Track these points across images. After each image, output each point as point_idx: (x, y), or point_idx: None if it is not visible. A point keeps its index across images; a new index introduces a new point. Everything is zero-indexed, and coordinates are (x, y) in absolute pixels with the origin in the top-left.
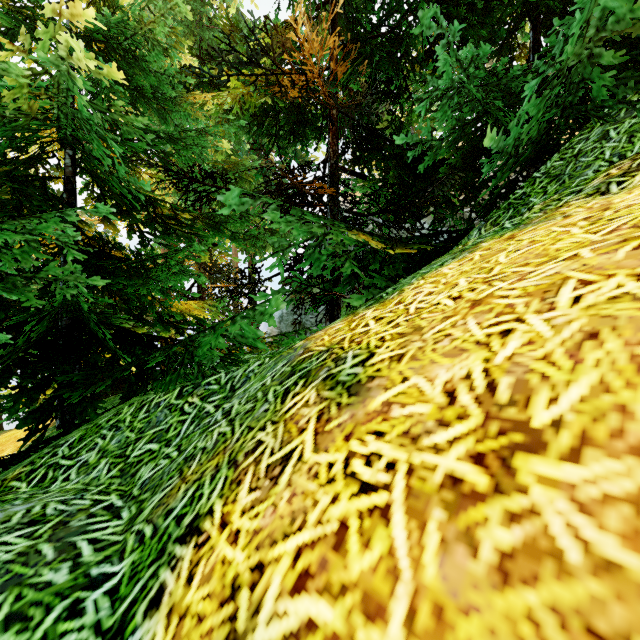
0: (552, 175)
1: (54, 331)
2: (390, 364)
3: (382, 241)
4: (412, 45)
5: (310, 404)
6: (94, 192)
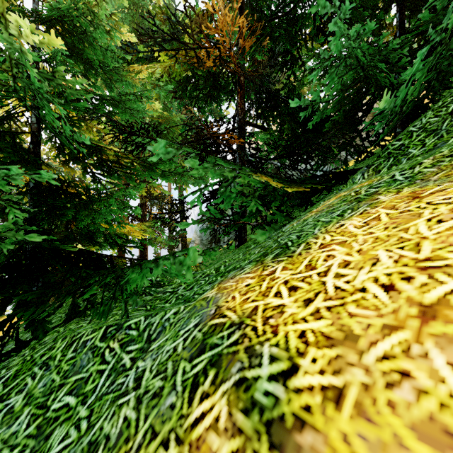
0: (429, 130)
1: (20, 254)
2: (324, 405)
3: (280, 182)
4: (305, 23)
5: (220, 429)
6: (57, 142)
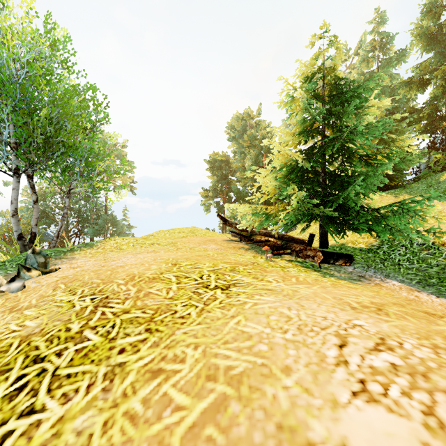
0: None
1: None
2: None
3: None
4: None
5: None
6: None
